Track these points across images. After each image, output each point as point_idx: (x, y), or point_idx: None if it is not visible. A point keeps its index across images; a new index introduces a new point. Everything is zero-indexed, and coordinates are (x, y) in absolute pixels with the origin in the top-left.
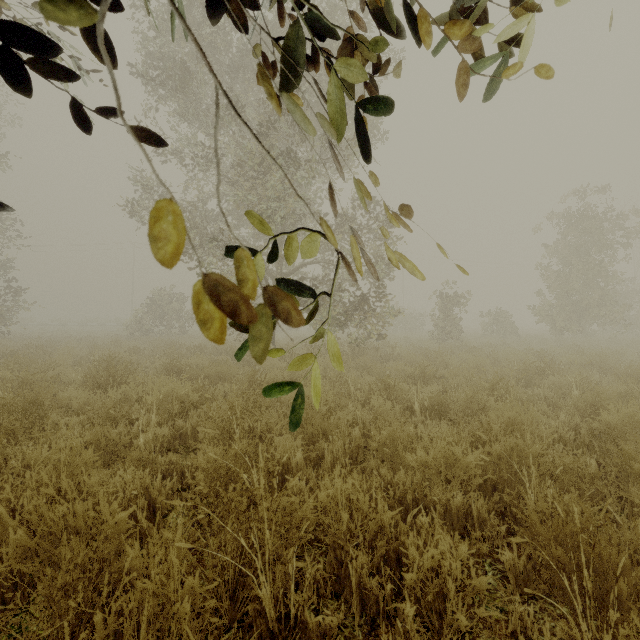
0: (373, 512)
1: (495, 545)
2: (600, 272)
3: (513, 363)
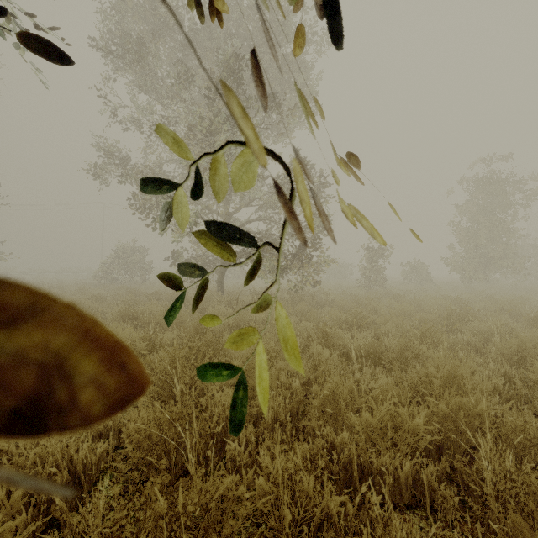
0: (318, 495)
1: (448, 519)
2: (503, 229)
3: (434, 309)
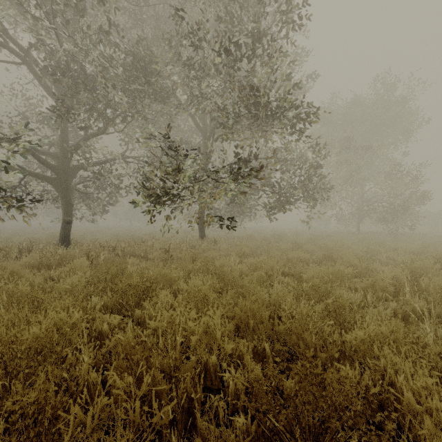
0: None
1: None
2: None
3: None
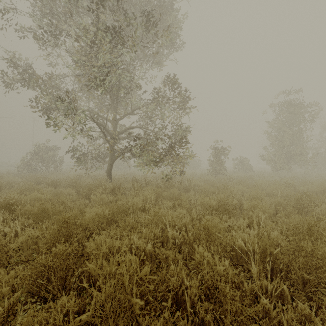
0: None
1: None
2: (299, 136)
3: (276, 192)
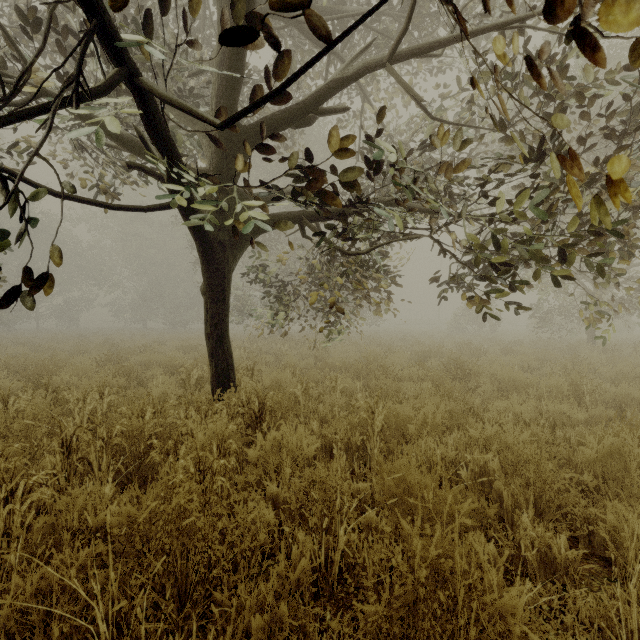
0: None
1: None
2: None
3: None
